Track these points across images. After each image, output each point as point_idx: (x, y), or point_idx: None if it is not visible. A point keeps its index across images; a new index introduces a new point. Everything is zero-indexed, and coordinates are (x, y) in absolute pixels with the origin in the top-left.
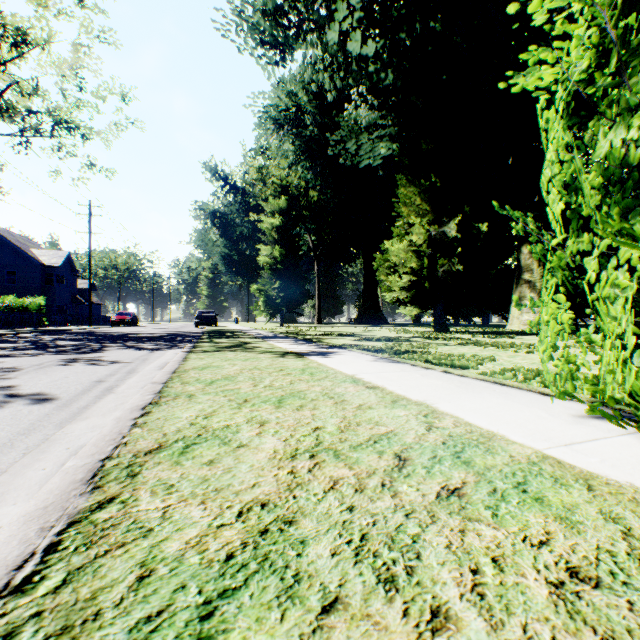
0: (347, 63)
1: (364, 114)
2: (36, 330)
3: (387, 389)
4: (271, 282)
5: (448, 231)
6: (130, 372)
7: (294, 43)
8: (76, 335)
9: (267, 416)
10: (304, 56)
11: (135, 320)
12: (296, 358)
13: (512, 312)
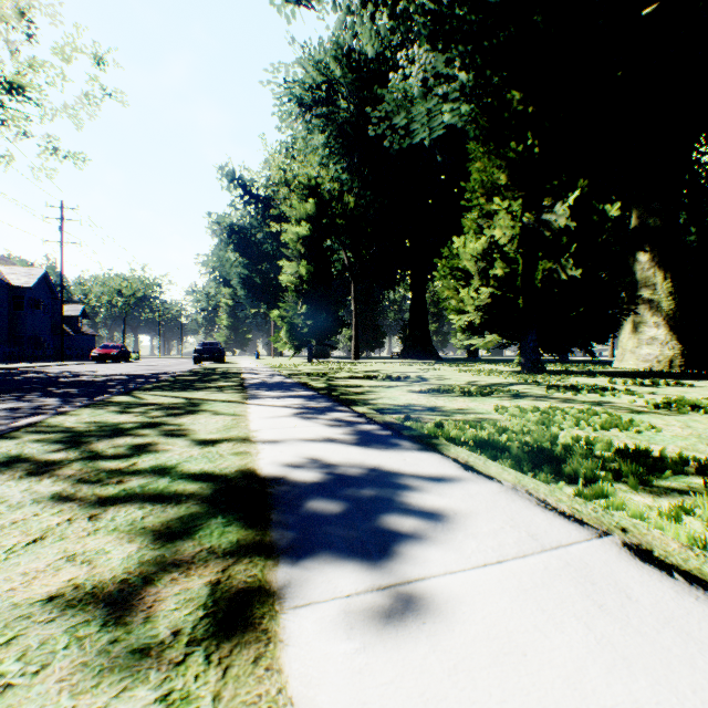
0: None
1: (415, 84)
2: None
3: None
4: (296, 307)
5: (553, 219)
6: None
7: None
8: None
9: None
10: None
11: (124, 354)
12: (169, 671)
13: (622, 344)
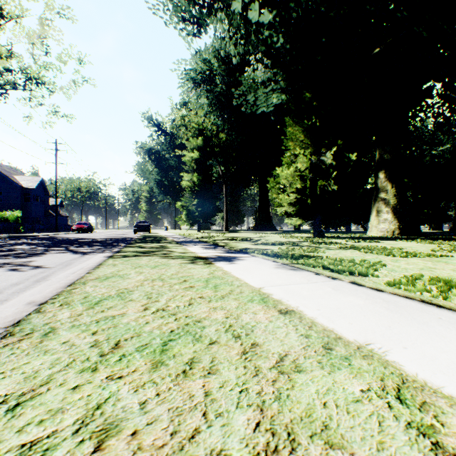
0: (247, 33)
1: (260, 75)
2: (10, 236)
3: (306, 315)
4: (191, 200)
5: (325, 160)
6: (39, 280)
7: (207, 18)
8: (37, 240)
9: (126, 401)
10: (215, 29)
11: (90, 228)
12: (203, 264)
13: (371, 222)
